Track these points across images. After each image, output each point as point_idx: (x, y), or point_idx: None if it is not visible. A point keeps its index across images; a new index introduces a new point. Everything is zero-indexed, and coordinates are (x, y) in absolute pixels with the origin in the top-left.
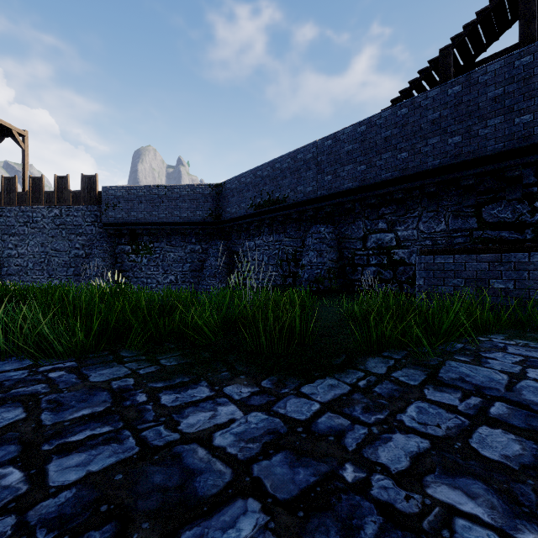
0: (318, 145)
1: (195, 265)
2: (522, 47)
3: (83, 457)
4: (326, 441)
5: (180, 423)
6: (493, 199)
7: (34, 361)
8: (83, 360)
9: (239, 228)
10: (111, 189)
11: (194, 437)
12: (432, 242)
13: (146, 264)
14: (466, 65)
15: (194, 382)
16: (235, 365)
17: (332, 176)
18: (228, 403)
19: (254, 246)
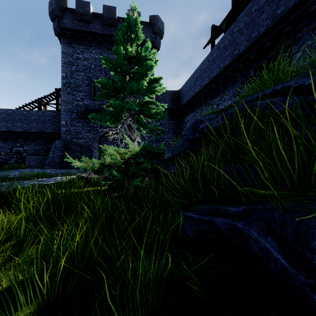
0: None
1: None
2: (57, 108)
3: None
4: None
5: None
6: (50, 142)
7: None
8: None
9: None
10: None
11: None
12: (35, 151)
13: None
14: (47, 102)
15: None
16: None
17: None
18: None
19: None
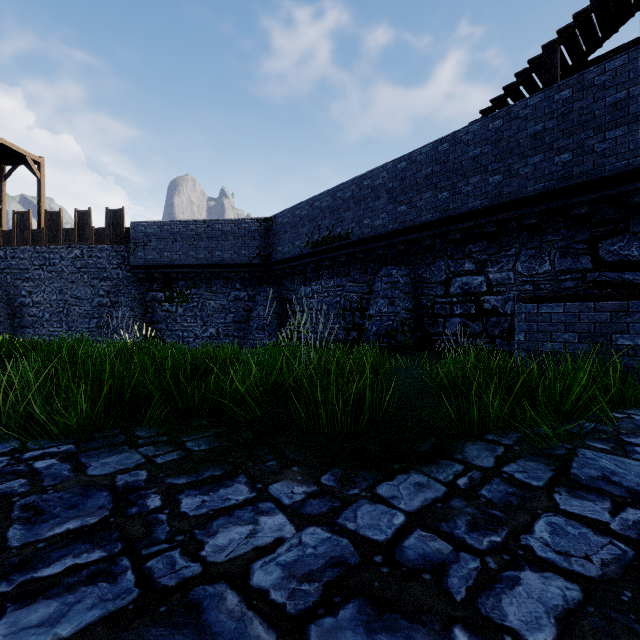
0: (389, 169)
1: (240, 315)
2: None
3: (52, 608)
4: (419, 582)
5: (204, 545)
6: (612, 232)
7: (21, 443)
8: (85, 441)
9: (293, 270)
10: (140, 225)
11: (223, 571)
12: (533, 287)
13: (182, 314)
14: (575, 65)
15: (229, 476)
16: (286, 450)
17: (406, 207)
18: (274, 511)
19: (310, 293)
